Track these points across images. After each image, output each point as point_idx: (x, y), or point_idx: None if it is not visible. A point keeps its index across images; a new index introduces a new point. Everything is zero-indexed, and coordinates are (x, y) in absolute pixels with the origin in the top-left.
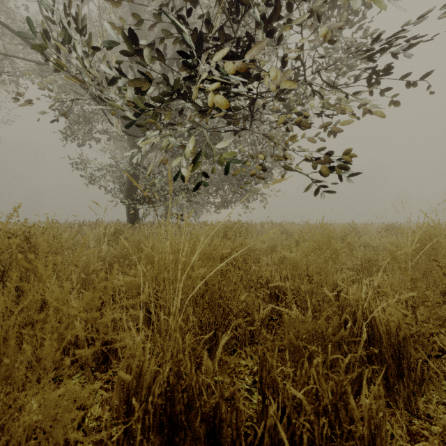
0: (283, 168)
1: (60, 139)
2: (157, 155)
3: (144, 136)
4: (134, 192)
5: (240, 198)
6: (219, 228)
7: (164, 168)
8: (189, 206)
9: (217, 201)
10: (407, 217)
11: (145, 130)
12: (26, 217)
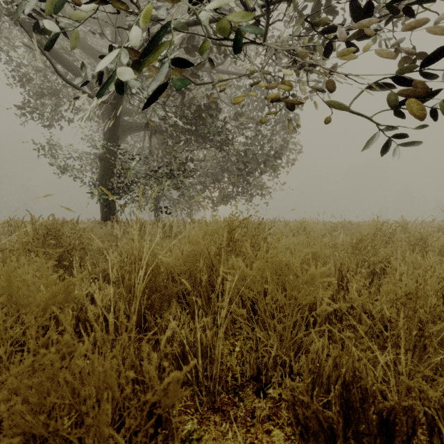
0: (344, 108)
1: (17, 115)
2: (145, 143)
3: (117, 104)
4: (110, 182)
5: (242, 192)
6: (217, 227)
7: (151, 154)
8: (182, 201)
9: (215, 196)
10: (410, 215)
11: (118, 96)
12: (17, 216)
